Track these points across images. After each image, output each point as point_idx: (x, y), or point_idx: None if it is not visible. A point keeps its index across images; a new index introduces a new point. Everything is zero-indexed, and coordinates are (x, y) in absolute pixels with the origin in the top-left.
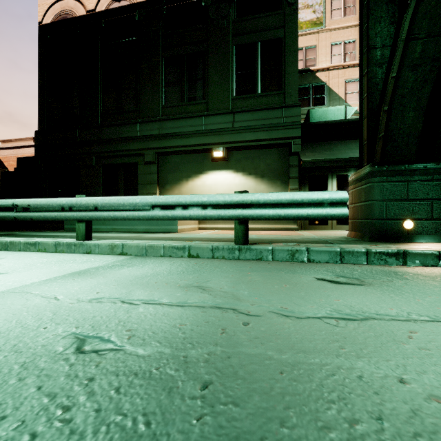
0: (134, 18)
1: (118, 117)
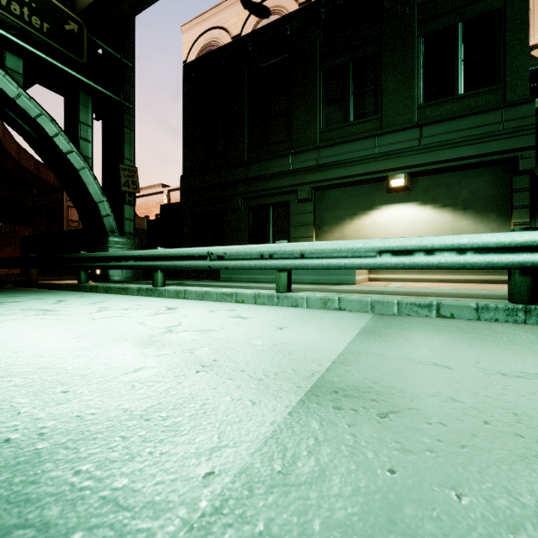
0: (285, 32)
1: (267, 150)
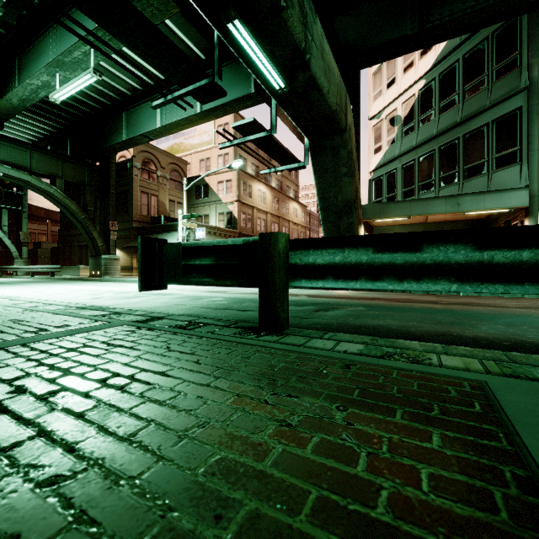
0: None
1: None
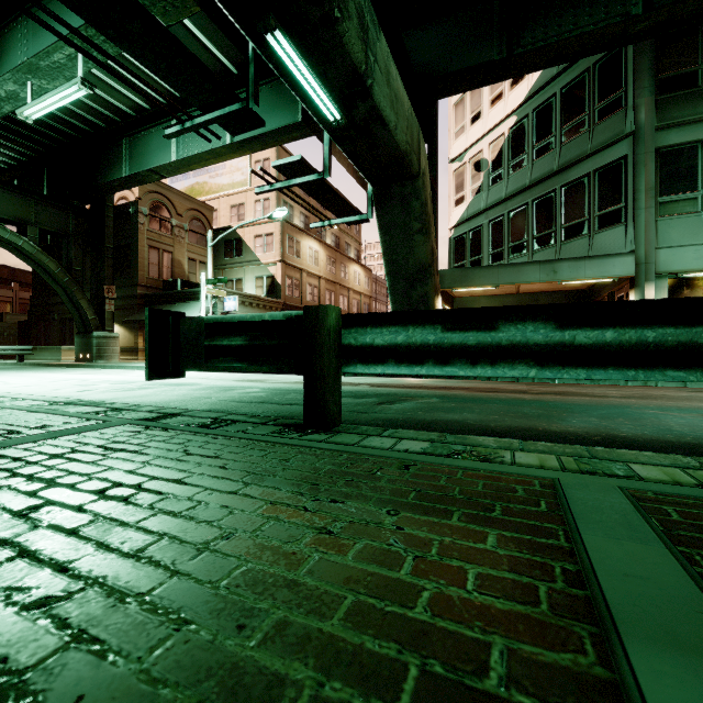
0: None
1: None
